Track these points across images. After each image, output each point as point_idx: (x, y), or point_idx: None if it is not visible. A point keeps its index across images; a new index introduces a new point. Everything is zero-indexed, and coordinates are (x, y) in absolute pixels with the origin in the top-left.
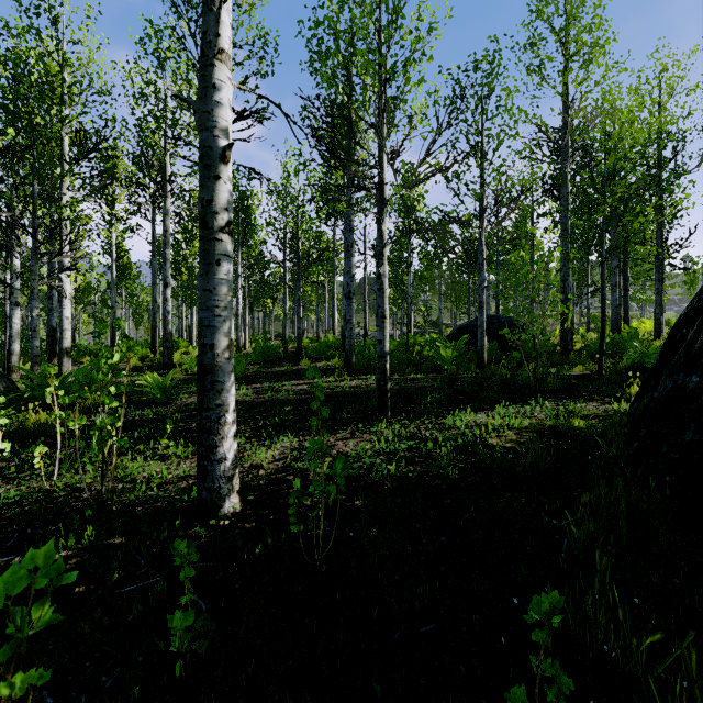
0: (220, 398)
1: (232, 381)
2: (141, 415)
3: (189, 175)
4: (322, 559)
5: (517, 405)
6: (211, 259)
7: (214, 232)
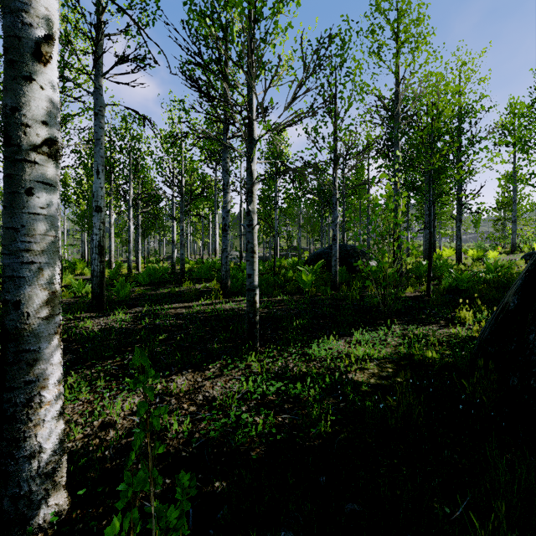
0: (31, 371)
1: (53, 346)
2: None
3: (78, 114)
4: None
5: (373, 332)
6: (18, 187)
7: (23, 151)
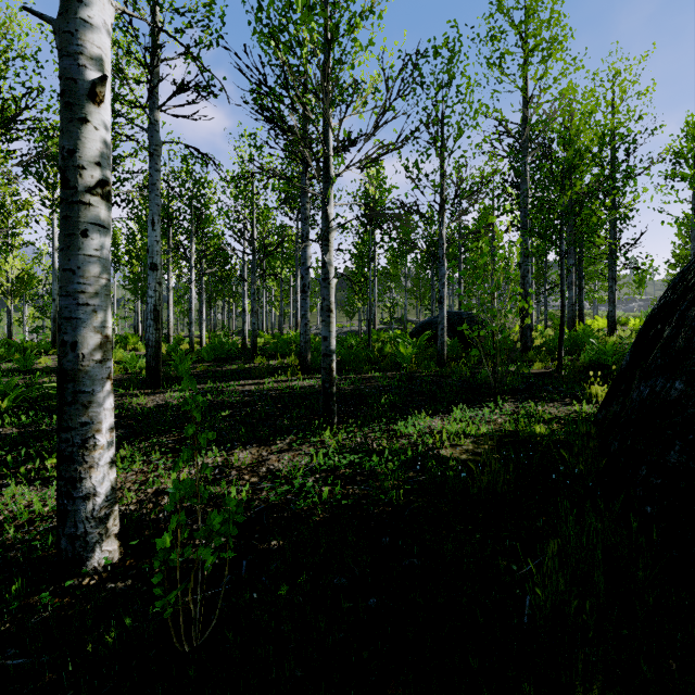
0: (86, 413)
1: (107, 391)
2: (49, 424)
3: (130, 155)
4: (203, 643)
5: (476, 408)
6: (74, 229)
7: (78, 192)
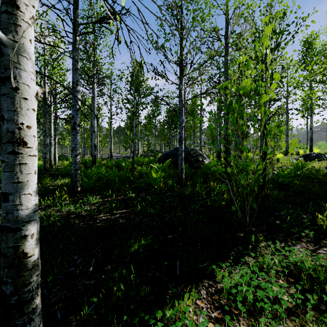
0: None
1: None
2: None
3: None
4: None
5: (246, 270)
6: None
7: None
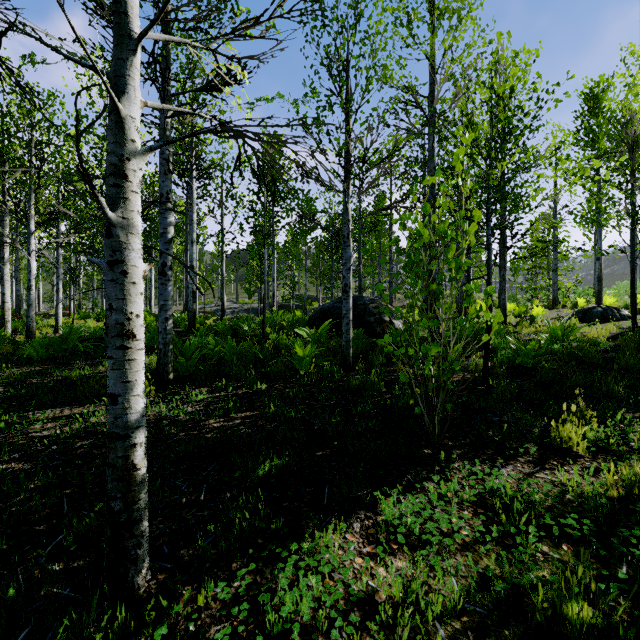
0: None
1: None
2: None
3: None
4: None
5: (419, 498)
6: None
7: None
